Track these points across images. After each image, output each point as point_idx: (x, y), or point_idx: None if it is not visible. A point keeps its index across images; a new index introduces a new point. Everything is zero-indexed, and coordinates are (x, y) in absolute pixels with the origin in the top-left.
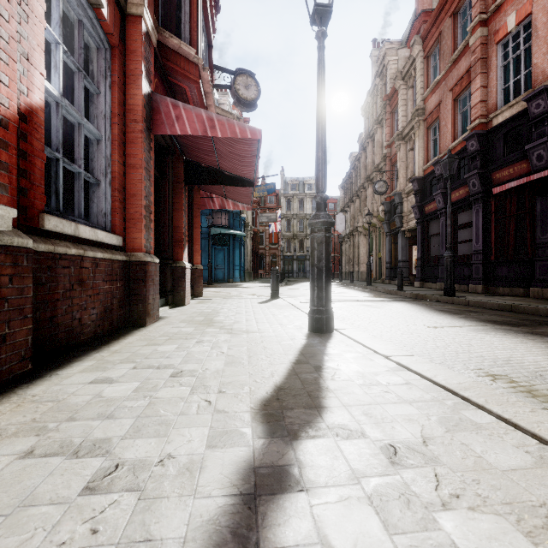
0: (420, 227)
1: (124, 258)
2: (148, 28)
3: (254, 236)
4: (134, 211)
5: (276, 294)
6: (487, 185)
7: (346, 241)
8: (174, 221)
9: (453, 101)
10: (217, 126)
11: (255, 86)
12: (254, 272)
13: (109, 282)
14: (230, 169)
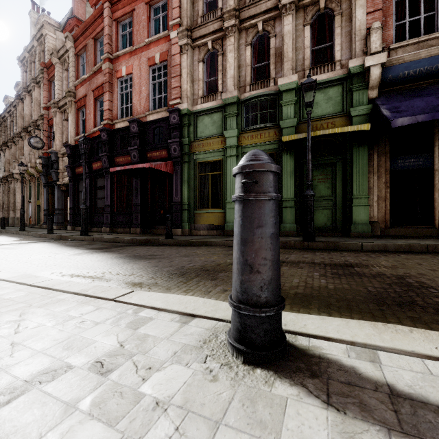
0: (73, 183)
1: None
2: None
3: None
4: None
5: None
6: (113, 164)
7: None
8: None
9: (94, 99)
10: None
11: None
12: None
13: None
14: None
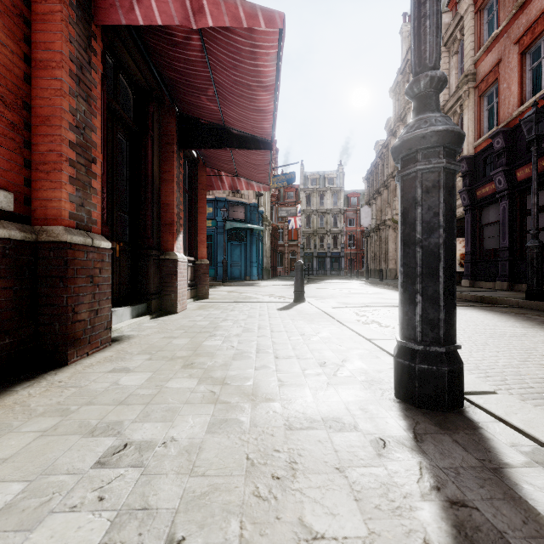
0: (470, 215)
1: (16, 234)
2: None
3: (273, 232)
4: (46, 148)
5: (301, 297)
6: None
7: (371, 237)
8: (162, 197)
9: (520, 55)
10: (207, 7)
11: None
12: (273, 270)
13: None
14: (239, 123)
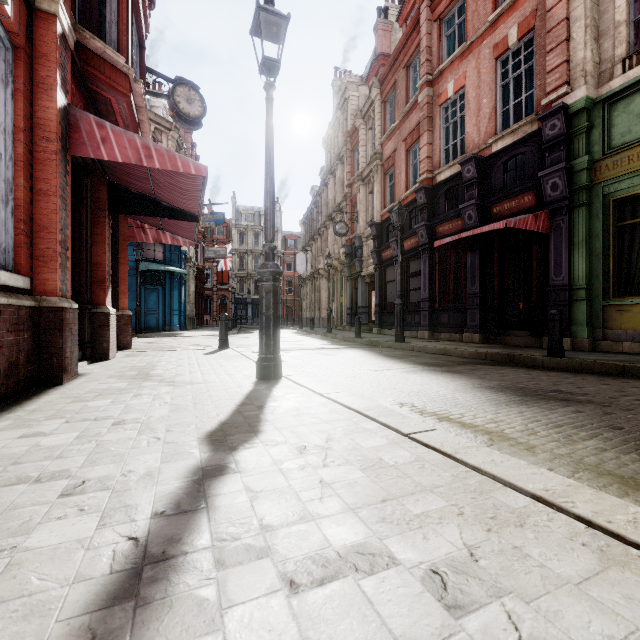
0: (378, 273)
1: (33, 303)
2: (64, 29)
3: (198, 274)
4: (45, 246)
5: (226, 344)
6: (433, 237)
7: (307, 284)
8: (93, 256)
9: (406, 151)
10: (155, 156)
11: (200, 101)
12: (198, 318)
13: (14, 333)
14: (169, 200)
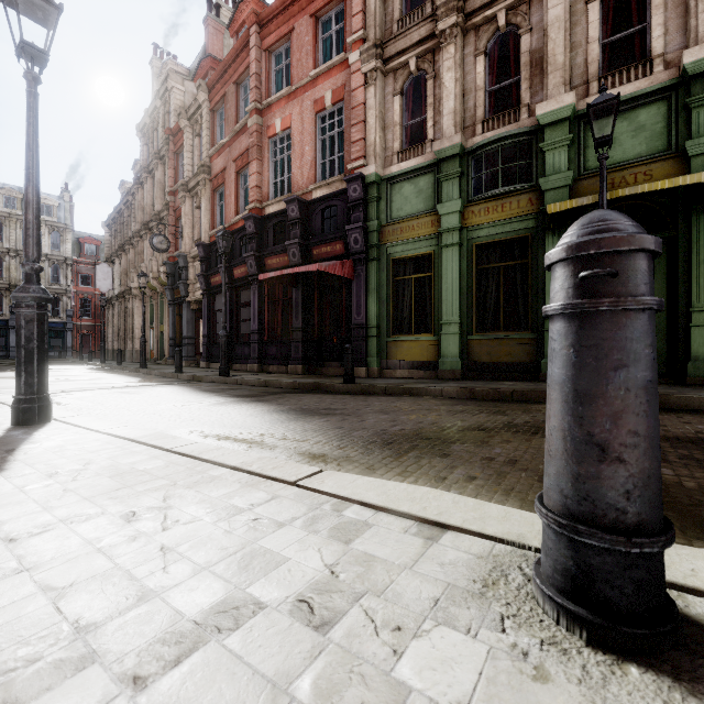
0: (207, 300)
1: None
2: None
3: None
4: None
5: None
6: (262, 268)
7: (114, 306)
8: None
9: (236, 173)
10: None
11: None
12: None
13: None
14: None
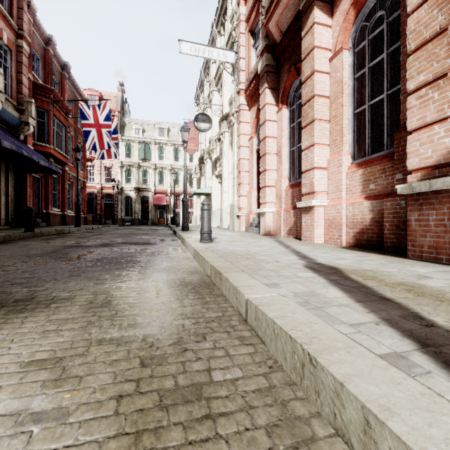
0: None
1: None
2: None
3: None
4: None
5: None
6: None
7: None
8: None
9: None
10: None
11: None
12: None
13: None
14: None
